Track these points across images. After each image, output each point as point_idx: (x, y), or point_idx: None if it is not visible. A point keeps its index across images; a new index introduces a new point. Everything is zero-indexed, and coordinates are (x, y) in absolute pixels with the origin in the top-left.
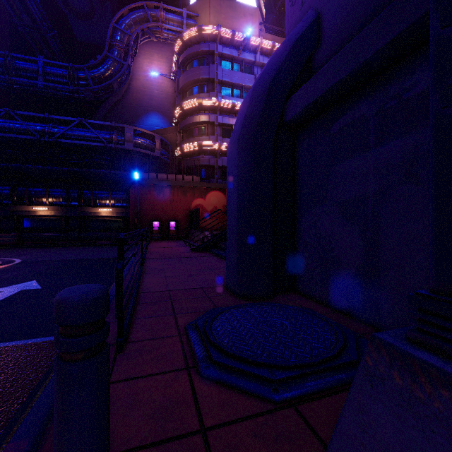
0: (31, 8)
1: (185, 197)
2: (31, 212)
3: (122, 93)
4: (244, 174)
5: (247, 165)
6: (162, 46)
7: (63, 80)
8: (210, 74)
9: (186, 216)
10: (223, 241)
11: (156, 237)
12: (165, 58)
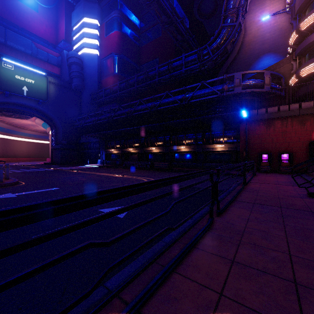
0: (180, 29)
1: (302, 126)
2: (177, 149)
3: (236, 52)
4: None
5: None
6: None
7: (195, 62)
8: None
9: (304, 148)
10: None
11: (264, 169)
12: None
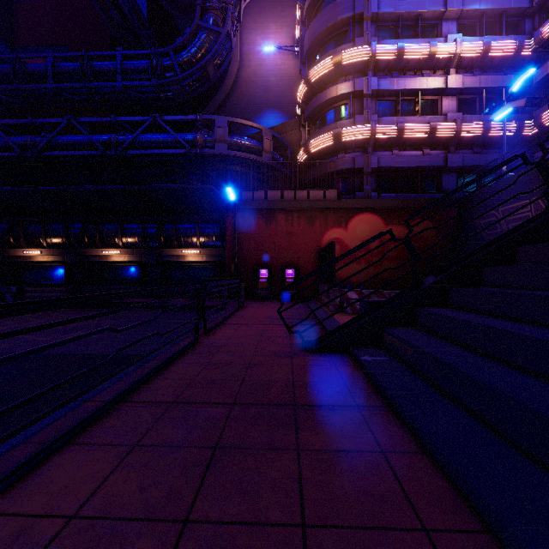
0: None
1: (311, 227)
2: (102, 257)
3: (227, 90)
4: None
5: None
6: (281, 10)
7: (146, 76)
8: (355, 7)
9: (313, 259)
10: (400, 328)
11: (262, 295)
12: (286, 26)
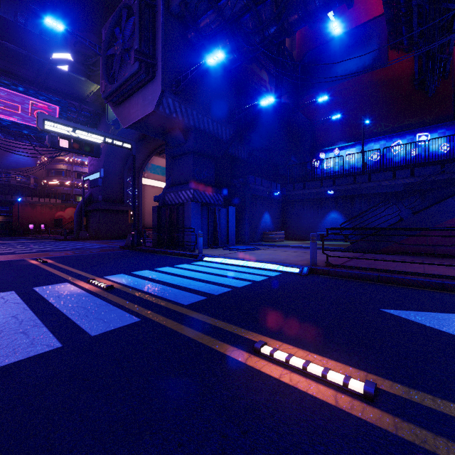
0: None
1: (51, 211)
2: None
3: None
4: (77, 219)
5: (78, 217)
6: None
7: None
8: None
9: (52, 221)
10: None
11: (32, 233)
12: None
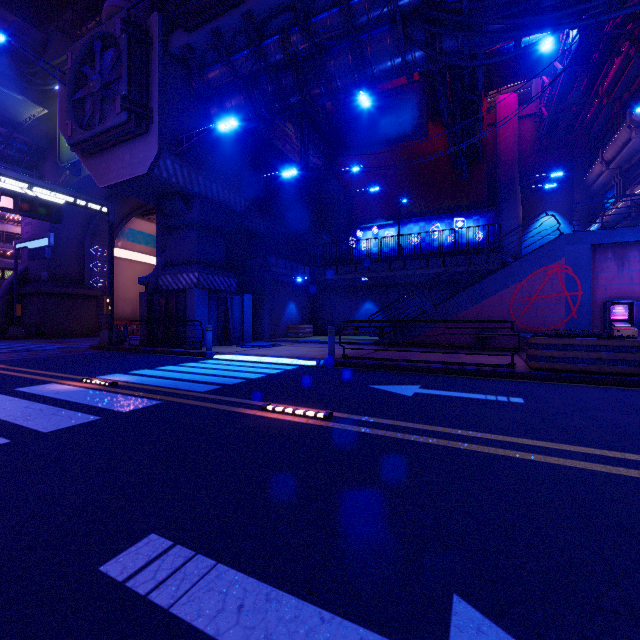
0: None
1: None
2: None
3: None
4: (2, 306)
5: (3, 305)
6: None
7: None
8: None
9: None
10: None
11: None
12: None
